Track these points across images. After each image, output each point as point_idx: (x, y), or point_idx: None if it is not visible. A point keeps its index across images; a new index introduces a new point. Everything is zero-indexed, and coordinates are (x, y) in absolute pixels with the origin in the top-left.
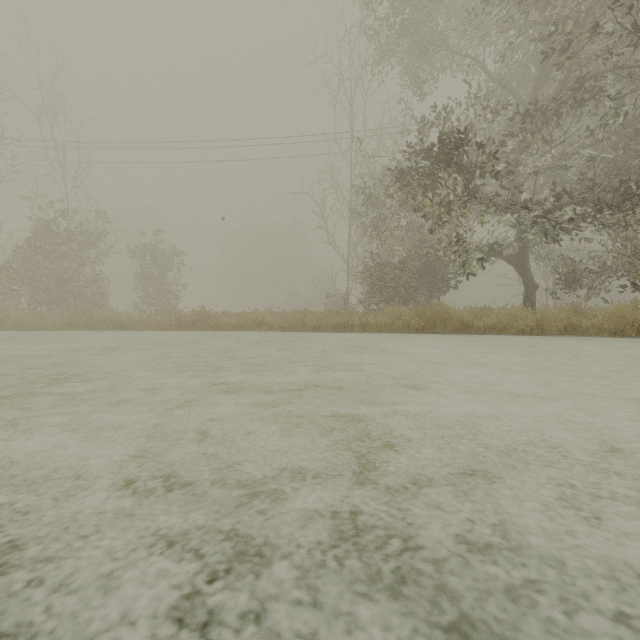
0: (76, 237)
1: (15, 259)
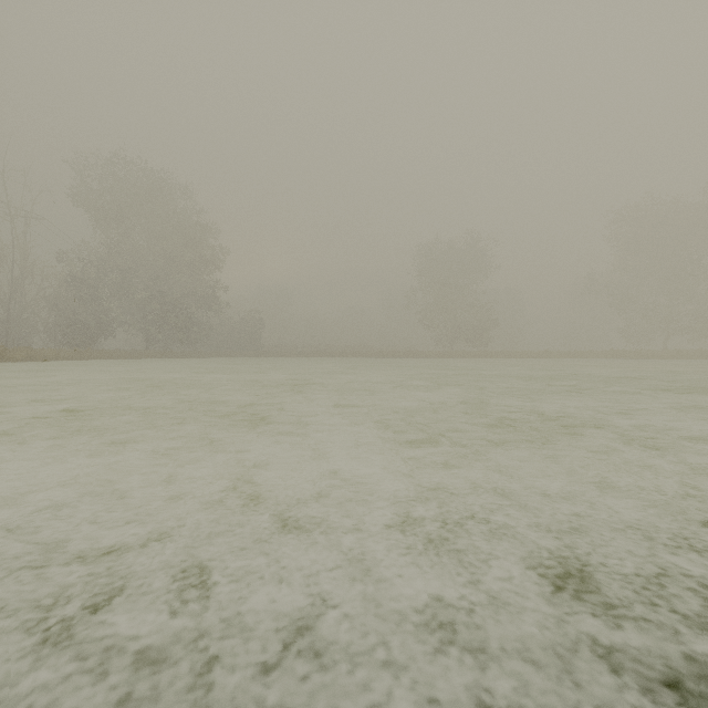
0: None
1: None
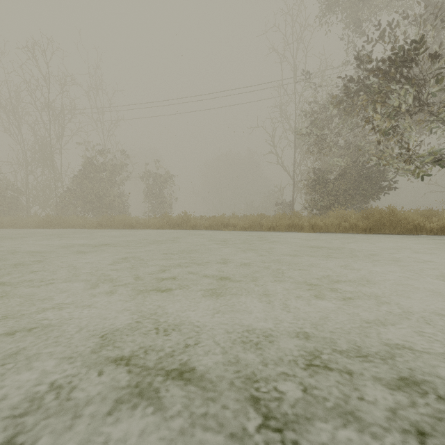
0: (108, 168)
1: (74, 183)
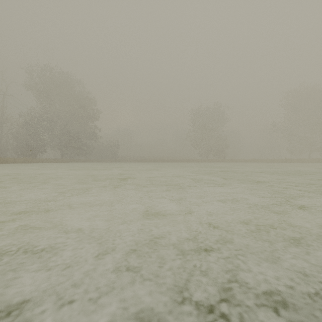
0: None
1: None
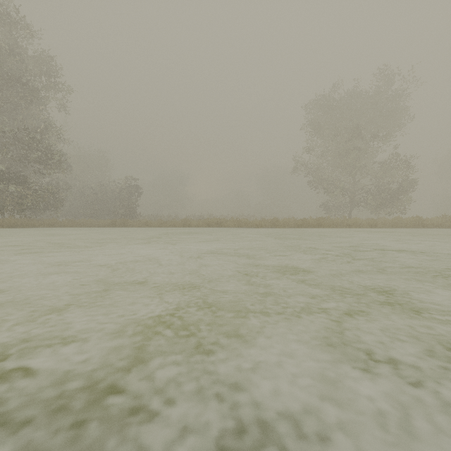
0: None
1: None
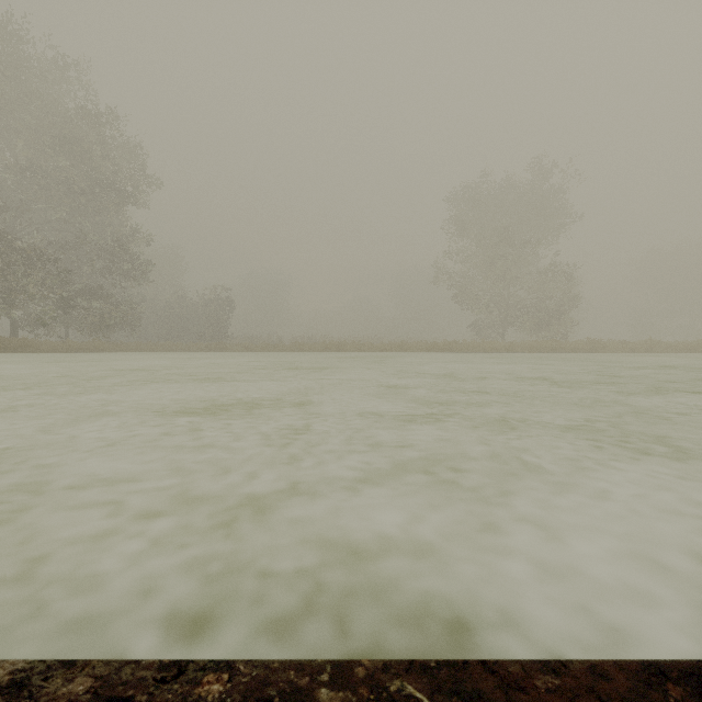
0: None
1: None
